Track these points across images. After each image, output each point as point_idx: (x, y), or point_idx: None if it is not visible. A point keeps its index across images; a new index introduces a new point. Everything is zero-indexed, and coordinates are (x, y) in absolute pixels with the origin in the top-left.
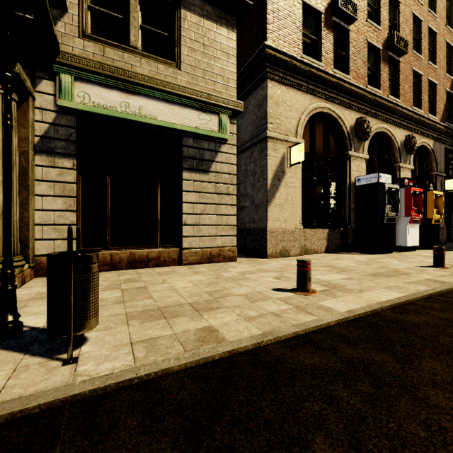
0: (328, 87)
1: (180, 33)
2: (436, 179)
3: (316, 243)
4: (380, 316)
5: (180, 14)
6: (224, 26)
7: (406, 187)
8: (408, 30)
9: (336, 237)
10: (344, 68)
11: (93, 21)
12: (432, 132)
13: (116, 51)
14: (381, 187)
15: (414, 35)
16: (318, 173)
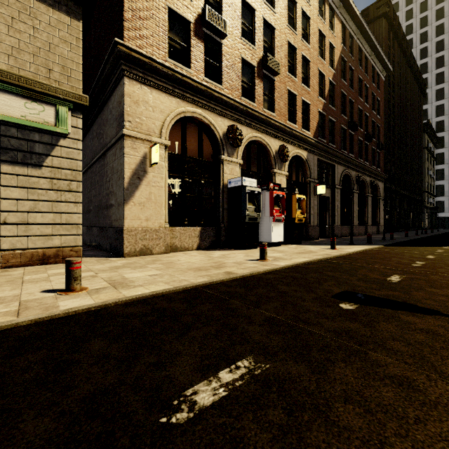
0: (198, 93)
1: None
2: (310, 185)
3: (186, 240)
4: (101, 310)
5: None
6: (64, 13)
7: (271, 190)
8: (283, 54)
9: (210, 235)
10: (218, 78)
11: None
12: (306, 144)
13: None
14: (243, 190)
15: (291, 59)
16: (190, 174)
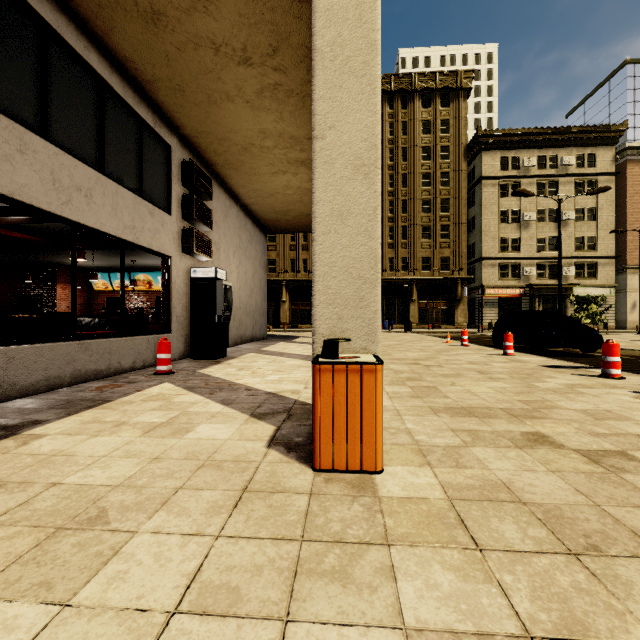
0: None
1: (597, 270)
2: None
3: None
4: None
5: (597, 265)
6: (610, 263)
7: None
8: None
9: None
10: None
11: (575, 273)
12: None
13: (581, 280)
14: None
15: None
16: None
